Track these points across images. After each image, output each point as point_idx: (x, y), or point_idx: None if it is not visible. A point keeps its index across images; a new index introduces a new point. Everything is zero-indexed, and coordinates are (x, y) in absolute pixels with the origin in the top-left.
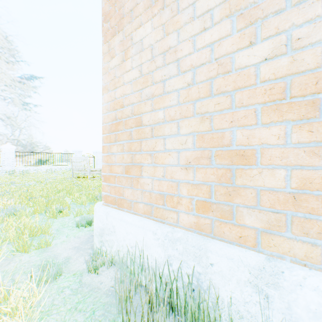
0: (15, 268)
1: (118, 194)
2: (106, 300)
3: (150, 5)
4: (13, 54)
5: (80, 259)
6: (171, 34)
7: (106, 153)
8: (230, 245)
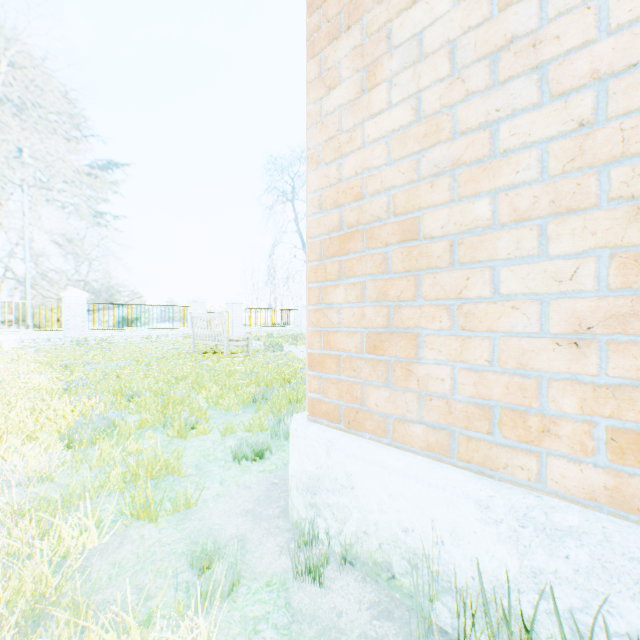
0: (137, 559)
1: (349, 398)
2: None
3: None
4: (79, 123)
5: (269, 544)
6: (516, 5)
7: (313, 304)
8: None
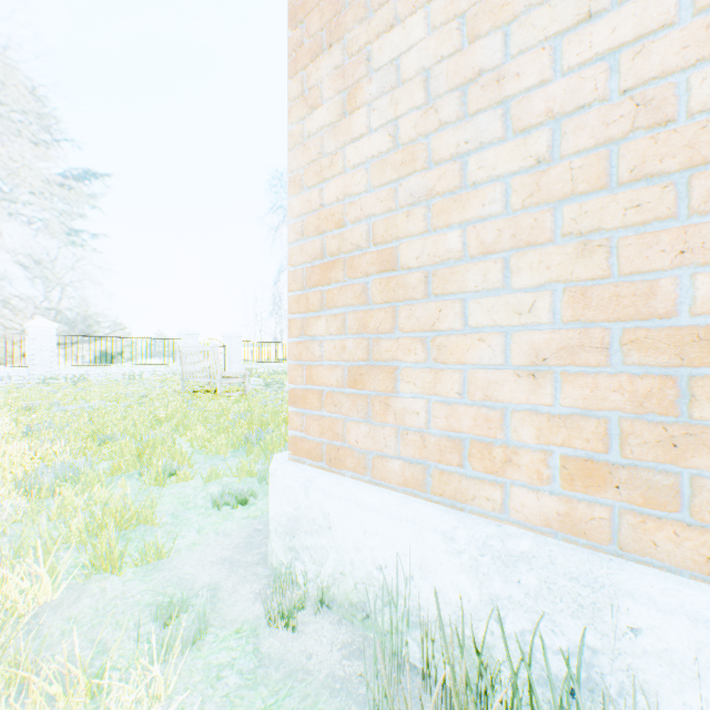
0: (95, 613)
1: (330, 435)
2: (333, 706)
3: None
4: (48, 125)
5: (244, 592)
6: (484, 39)
7: (296, 336)
8: (684, 580)
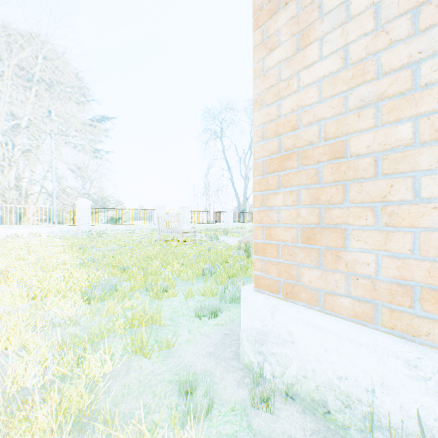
0: (139, 383)
1: (286, 276)
2: None
3: None
4: (85, 92)
5: (229, 379)
6: None
7: (257, 207)
8: None
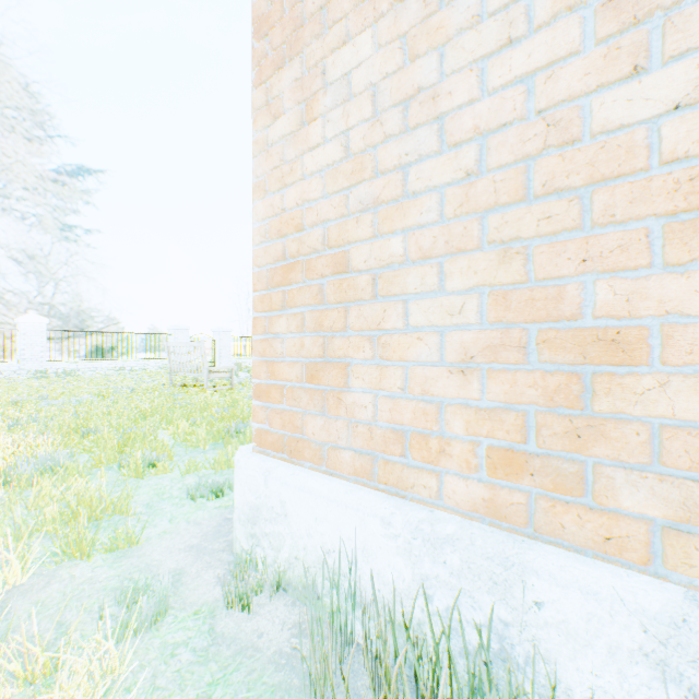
0: (63, 597)
1: (290, 428)
2: (276, 679)
3: None
4: (41, 122)
5: (206, 577)
6: (423, 58)
7: (261, 334)
8: (583, 558)
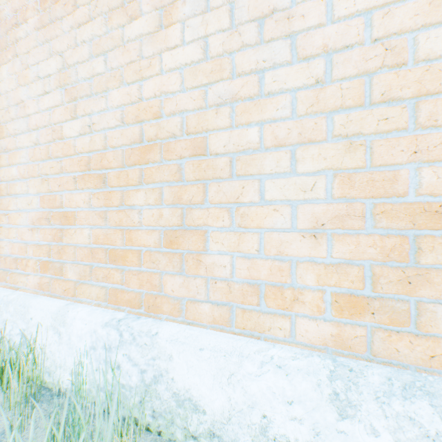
0: None
1: None
2: None
3: (5, 46)
4: None
5: None
6: (23, 86)
7: None
8: (52, 298)
